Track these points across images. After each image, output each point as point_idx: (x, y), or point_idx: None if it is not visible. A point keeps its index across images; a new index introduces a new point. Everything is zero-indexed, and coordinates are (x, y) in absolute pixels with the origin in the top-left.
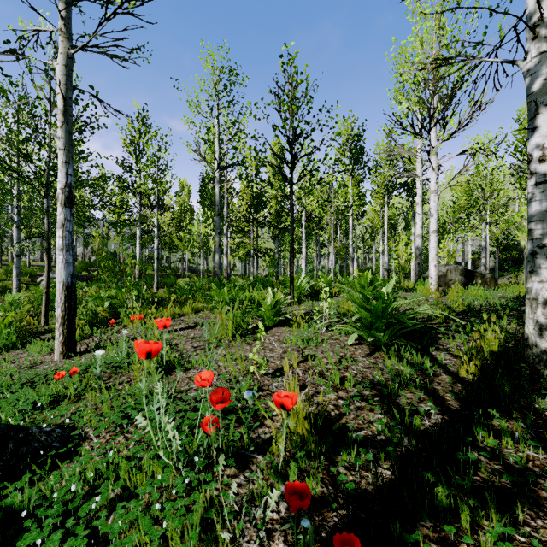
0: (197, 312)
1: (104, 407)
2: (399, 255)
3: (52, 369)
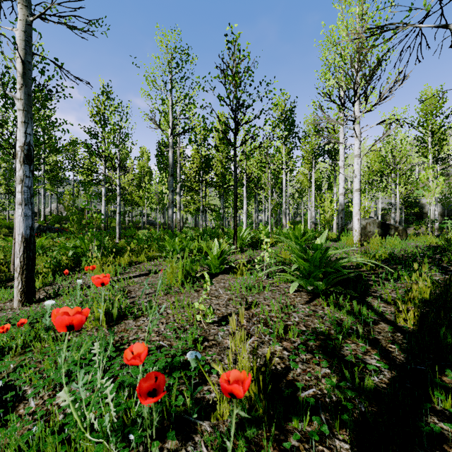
0: (151, 260)
1: (46, 363)
2: (325, 210)
3: (9, 317)
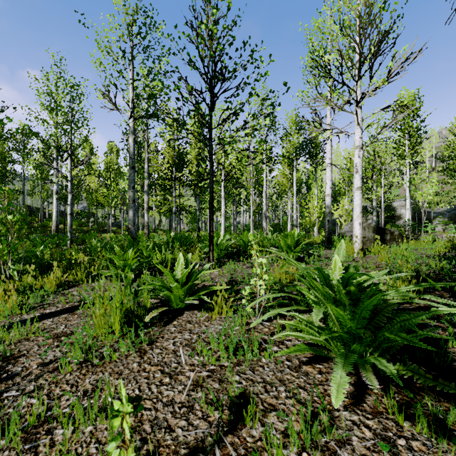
0: (95, 279)
1: None
2: (310, 212)
3: None
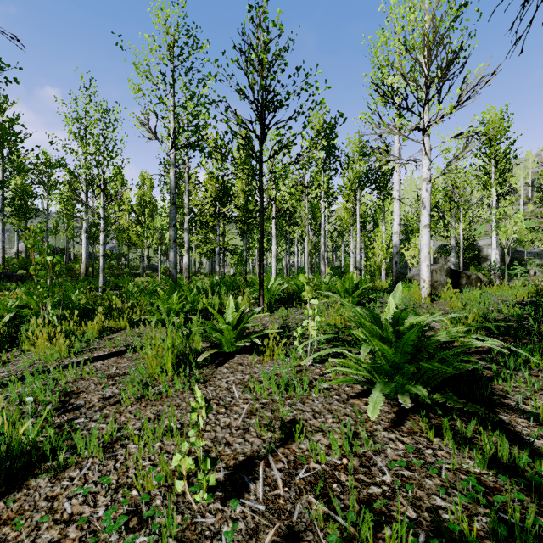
0: (137, 325)
1: None
2: (375, 253)
3: None
